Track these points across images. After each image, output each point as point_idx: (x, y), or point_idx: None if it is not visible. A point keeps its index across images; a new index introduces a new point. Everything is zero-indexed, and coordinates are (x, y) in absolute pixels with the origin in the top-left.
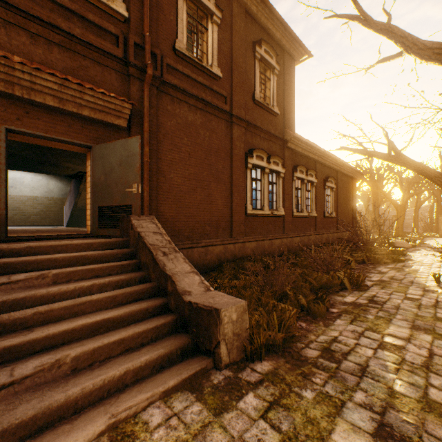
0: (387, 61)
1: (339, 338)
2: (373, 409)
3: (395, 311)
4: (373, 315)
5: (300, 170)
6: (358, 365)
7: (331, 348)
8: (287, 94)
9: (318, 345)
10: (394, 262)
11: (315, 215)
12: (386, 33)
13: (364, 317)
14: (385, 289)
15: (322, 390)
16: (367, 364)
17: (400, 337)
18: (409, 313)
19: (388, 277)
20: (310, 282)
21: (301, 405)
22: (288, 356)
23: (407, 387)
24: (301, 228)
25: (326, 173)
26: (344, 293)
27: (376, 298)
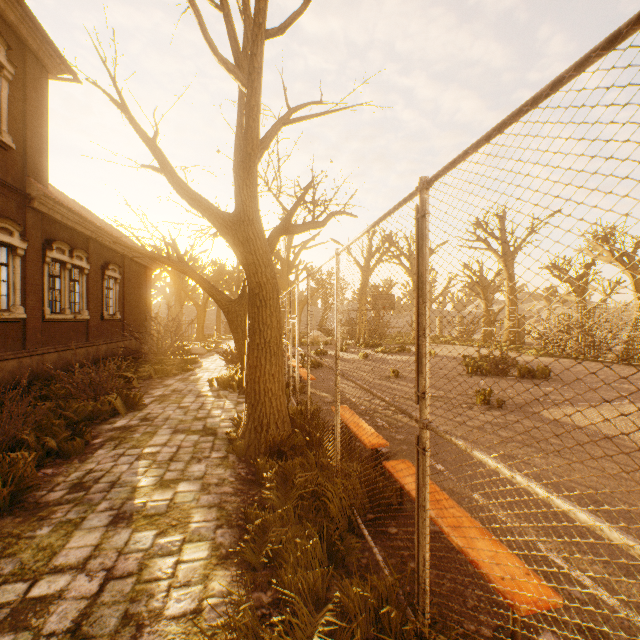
0: (157, 172)
1: (96, 467)
2: (114, 508)
3: (164, 422)
4: (142, 432)
5: (59, 248)
6: (110, 483)
7: (83, 480)
8: (34, 120)
9: (67, 484)
10: (185, 372)
11: (87, 318)
12: (151, 149)
13: (132, 437)
14: (164, 403)
15: (63, 520)
16: (120, 478)
17: (160, 444)
18: (176, 421)
19: (171, 390)
20: (69, 417)
21: (34, 542)
22: (21, 511)
23: (150, 480)
24: (62, 338)
25: (107, 256)
26: (117, 418)
27: (151, 414)
